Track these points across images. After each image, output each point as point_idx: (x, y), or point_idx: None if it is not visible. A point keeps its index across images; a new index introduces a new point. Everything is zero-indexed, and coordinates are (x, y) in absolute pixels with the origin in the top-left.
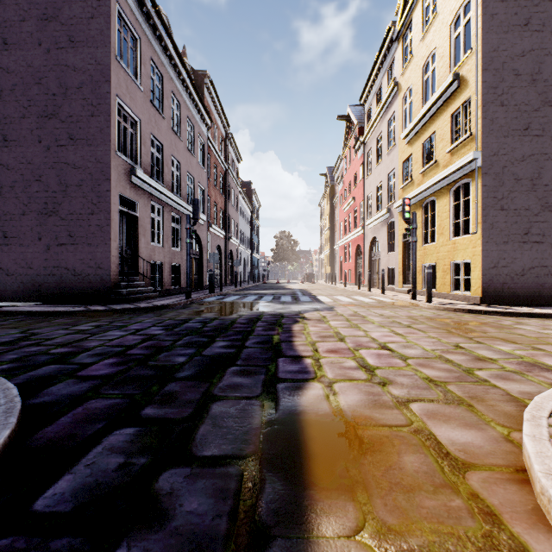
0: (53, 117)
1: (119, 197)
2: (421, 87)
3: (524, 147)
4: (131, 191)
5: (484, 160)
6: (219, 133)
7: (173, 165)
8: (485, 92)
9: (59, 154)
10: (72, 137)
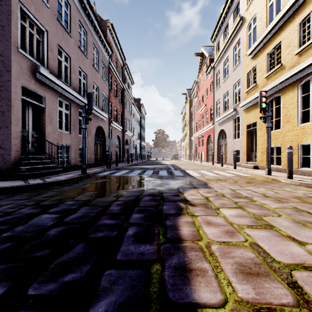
0: None
1: (22, 88)
2: (265, 12)
3: None
4: (36, 85)
5: None
6: (118, 62)
7: (81, 75)
8: None
9: None
10: None
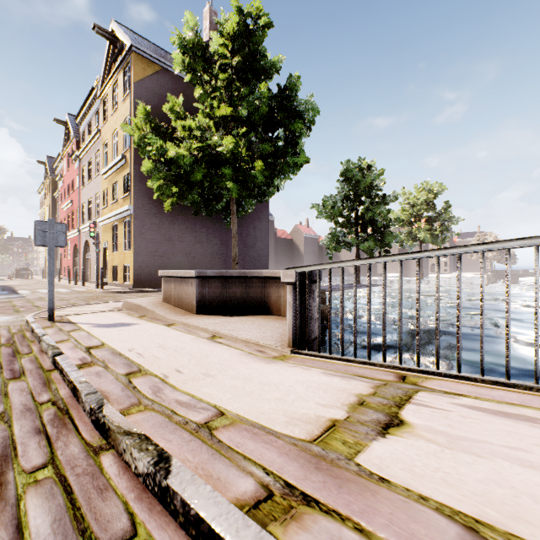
0: None
1: None
2: (112, 147)
3: (156, 208)
4: None
5: (135, 211)
6: None
7: None
8: (135, 175)
9: None
10: None
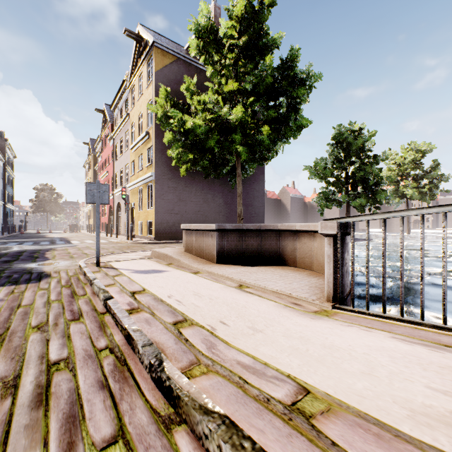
0: None
1: None
2: (138, 126)
3: (172, 174)
4: None
5: (156, 177)
6: None
7: None
8: (156, 147)
9: None
10: None
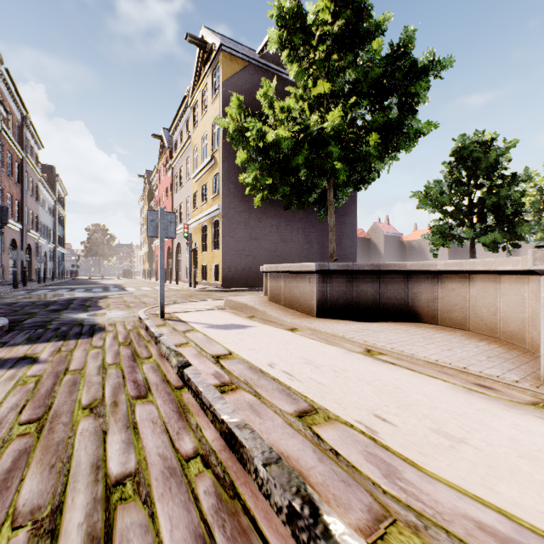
0: None
1: None
2: (201, 150)
3: (242, 206)
4: None
5: (223, 210)
6: (14, 118)
7: None
8: (224, 174)
9: None
10: None
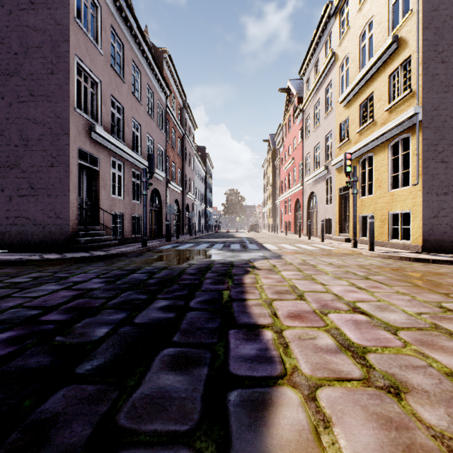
0: (14, 75)
1: (78, 151)
2: (358, 54)
3: None
4: (91, 146)
5: (425, 115)
6: (177, 102)
7: (134, 126)
8: (426, 50)
9: (21, 110)
10: (33, 94)
